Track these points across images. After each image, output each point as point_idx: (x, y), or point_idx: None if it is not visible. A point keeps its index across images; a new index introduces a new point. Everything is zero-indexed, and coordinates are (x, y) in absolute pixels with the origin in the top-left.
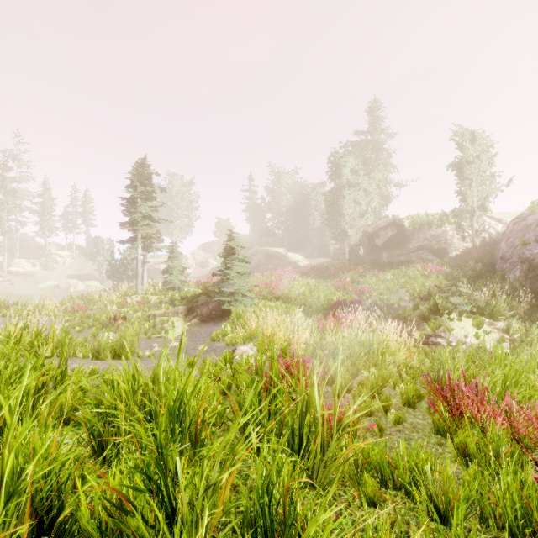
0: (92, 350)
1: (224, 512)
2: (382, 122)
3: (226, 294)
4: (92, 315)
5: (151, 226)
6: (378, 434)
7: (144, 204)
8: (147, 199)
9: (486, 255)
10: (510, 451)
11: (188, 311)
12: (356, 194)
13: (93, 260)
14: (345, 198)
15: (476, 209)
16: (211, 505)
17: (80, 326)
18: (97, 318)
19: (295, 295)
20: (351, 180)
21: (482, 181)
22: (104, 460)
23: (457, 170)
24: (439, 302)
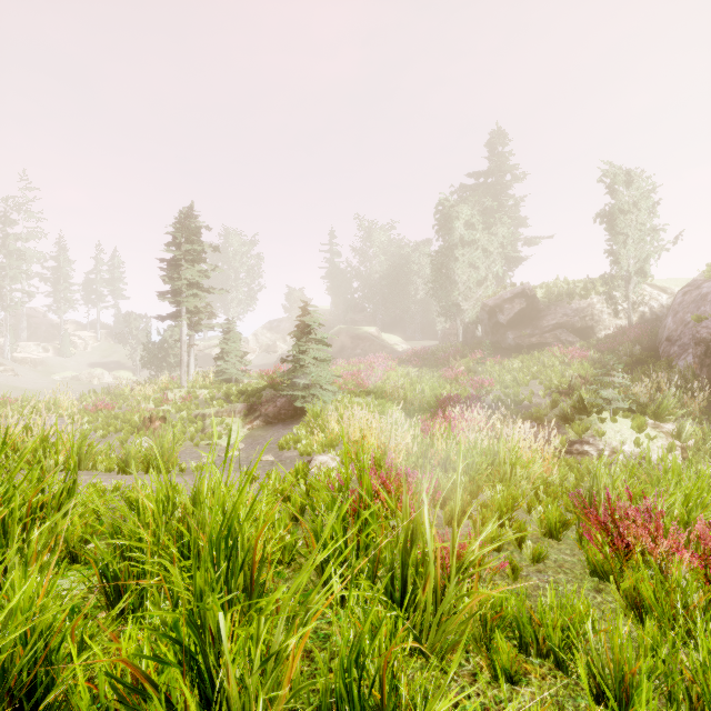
0: (118, 461)
1: (292, 694)
2: (507, 159)
3: (299, 387)
4: (120, 415)
5: (200, 297)
6: (511, 575)
7: (190, 268)
8: (194, 261)
9: (646, 336)
10: (704, 602)
11: (249, 410)
12: (473, 255)
13: (124, 343)
14: (457, 261)
15: (632, 275)
16: (272, 683)
17: (104, 430)
18: (127, 419)
19: (391, 388)
20: (466, 236)
21: (640, 238)
22: (122, 613)
23: (608, 222)
24: (585, 397)
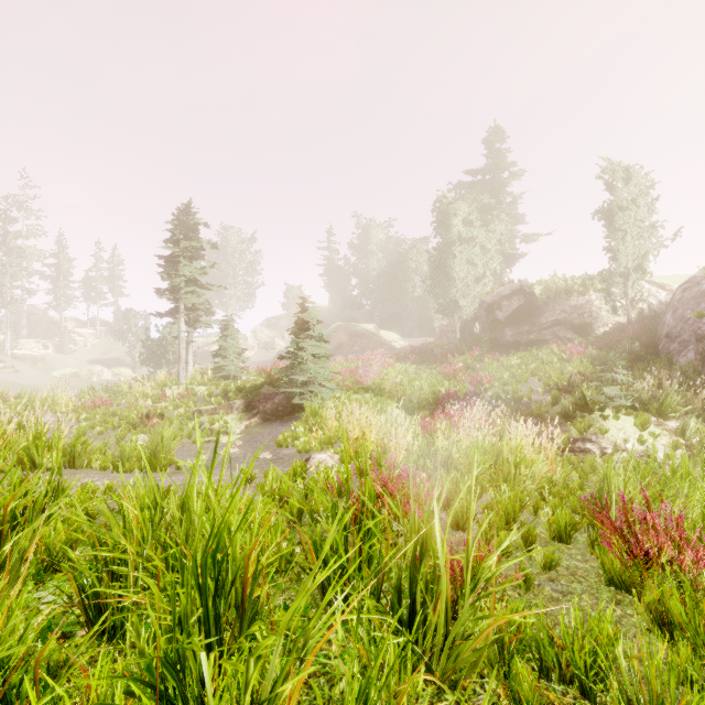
0: (113, 459)
1: None
2: (505, 156)
3: (297, 384)
4: (118, 412)
5: (198, 294)
6: (523, 585)
7: (188, 265)
8: (193, 258)
9: (645, 333)
10: None
11: (247, 406)
12: (471, 252)
13: (123, 340)
14: (455, 258)
15: (631, 271)
16: None
17: (101, 427)
18: (124, 415)
19: (390, 385)
20: (464, 233)
21: (639, 234)
22: (103, 631)
23: (606, 219)
24: (587, 394)
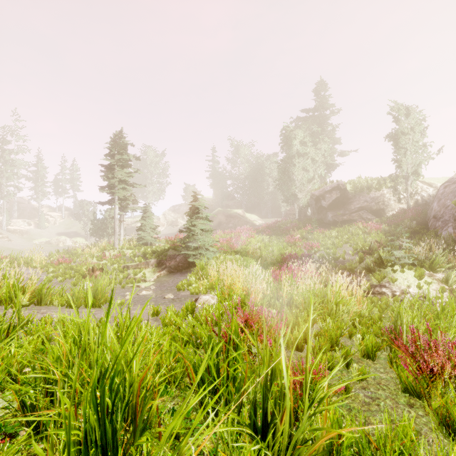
0: (66, 299)
1: None
2: (327, 100)
3: (191, 248)
4: (74, 267)
5: (127, 190)
6: (344, 393)
7: (120, 170)
8: (123, 166)
9: (419, 215)
10: None
11: (158, 263)
12: (305, 162)
13: (79, 220)
14: (295, 166)
15: (410, 175)
16: None
17: (62, 276)
18: (78, 269)
19: (252, 249)
20: (300, 150)
21: (415, 150)
22: (38, 432)
23: (394, 140)
24: (382, 255)
